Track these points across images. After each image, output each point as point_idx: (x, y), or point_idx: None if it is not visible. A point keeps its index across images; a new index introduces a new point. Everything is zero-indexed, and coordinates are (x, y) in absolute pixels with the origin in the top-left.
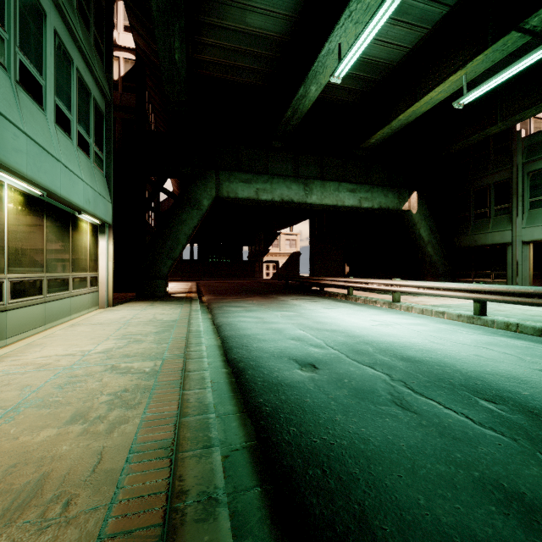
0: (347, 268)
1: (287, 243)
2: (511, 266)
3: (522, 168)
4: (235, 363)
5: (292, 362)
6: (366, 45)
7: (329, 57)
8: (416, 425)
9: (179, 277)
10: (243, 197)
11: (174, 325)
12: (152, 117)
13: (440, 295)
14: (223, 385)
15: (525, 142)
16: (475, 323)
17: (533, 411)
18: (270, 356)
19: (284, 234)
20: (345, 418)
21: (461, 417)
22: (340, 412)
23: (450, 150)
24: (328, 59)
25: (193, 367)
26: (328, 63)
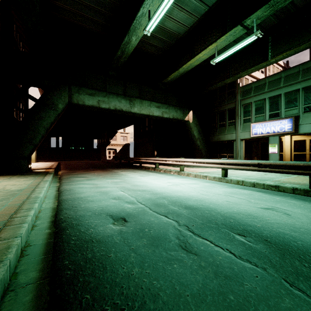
0: (155, 153)
1: (121, 138)
2: (235, 151)
3: (240, 102)
4: (60, 223)
5: (108, 217)
6: (164, 12)
7: (143, 18)
8: (197, 268)
9: (48, 159)
10: (89, 105)
11: (16, 194)
12: (21, 43)
13: (205, 166)
14: (38, 248)
15: (241, 89)
16: (222, 181)
17: (267, 239)
18: (92, 214)
19: (120, 132)
20: (141, 271)
21: (227, 252)
22: (137, 265)
23: (208, 89)
24: (142, 20)
25: (5, 235)
26: (142, 23)
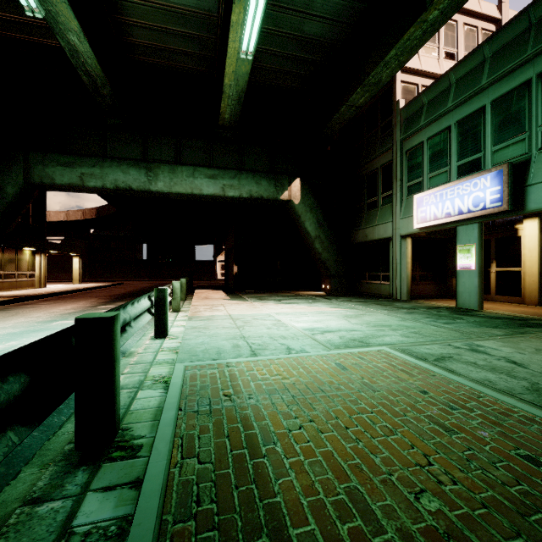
0: (235, 268)
1: None
2: (392, 265)
3: (400, 147)
4: None
5: None
6: None
7: None
8: None
9: (133, 277)
10: (63, 184)
11: None
12: None
13: None
14: None
15: (403, 114)
16: None
17: None
18: None
19: None
20: None
21: None
22: None
23: (331, 128)
24: None
25: None
26: None
